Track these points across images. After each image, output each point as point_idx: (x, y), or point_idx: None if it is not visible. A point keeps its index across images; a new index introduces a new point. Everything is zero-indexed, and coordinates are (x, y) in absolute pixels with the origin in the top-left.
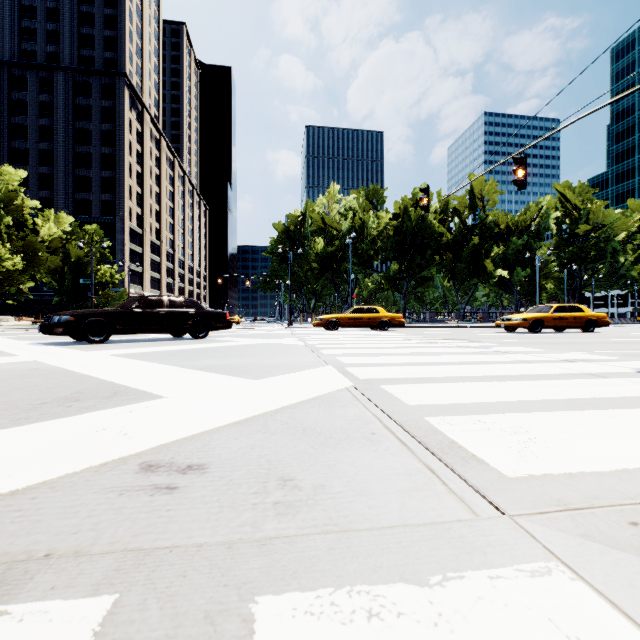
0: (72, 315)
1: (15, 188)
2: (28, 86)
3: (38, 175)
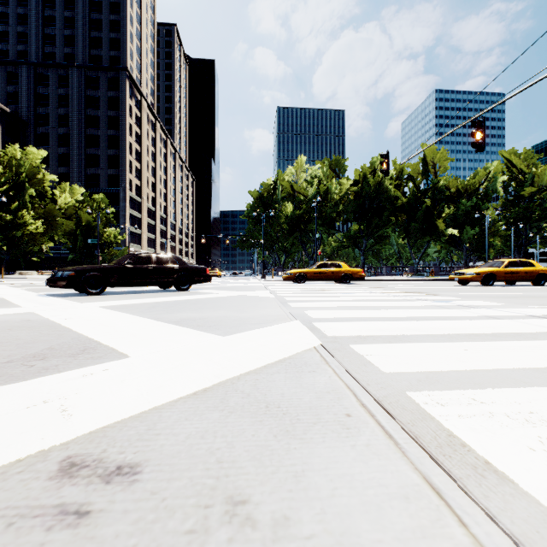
0: (73, 270)
1: (37, 165)
2: (49, 82)
3: (57, 154)
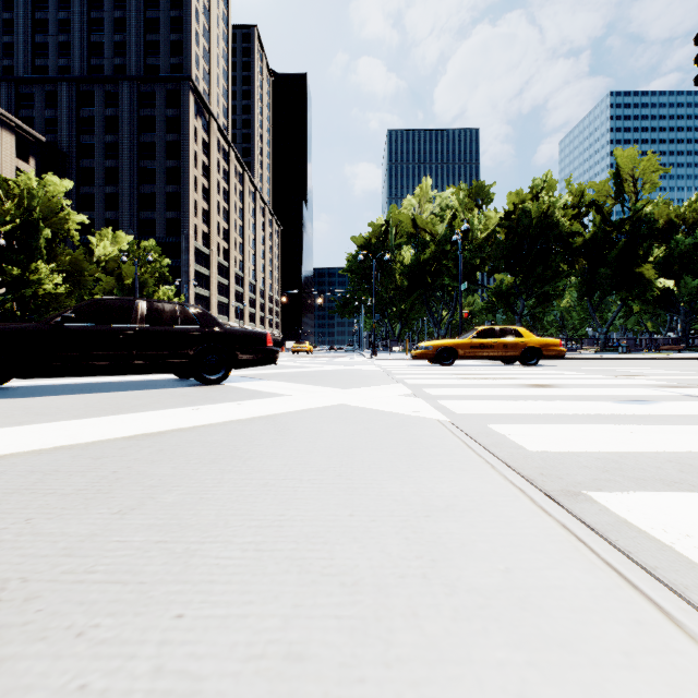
0: None
1: (60, 198)
2: (95, 101)
3: (104, 195)
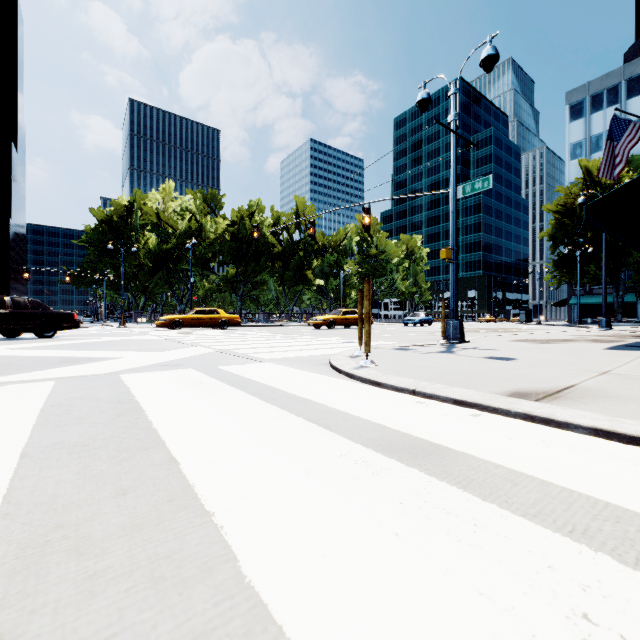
0: None
1: None
2: None
3: None
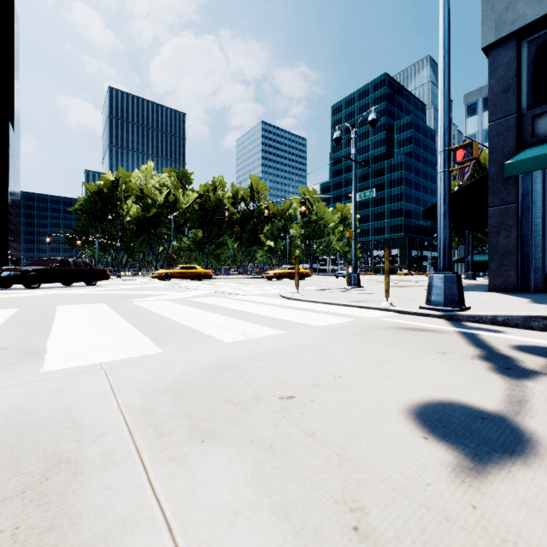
0: (19, 271)
1: None
2: None
3: None
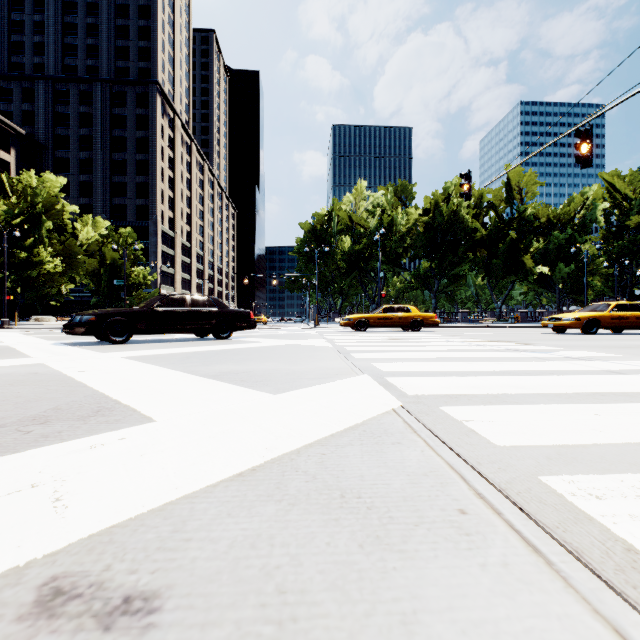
0: (93, 314)
1: (56, 194)
2: (70, 99)
3: (79, 183)
